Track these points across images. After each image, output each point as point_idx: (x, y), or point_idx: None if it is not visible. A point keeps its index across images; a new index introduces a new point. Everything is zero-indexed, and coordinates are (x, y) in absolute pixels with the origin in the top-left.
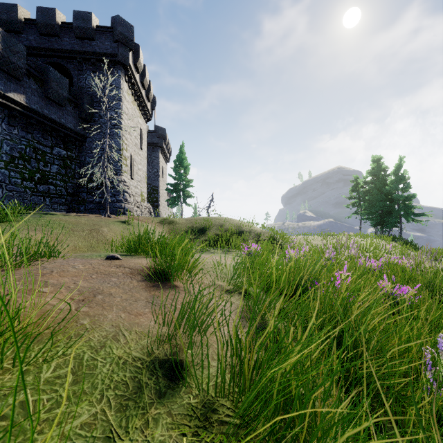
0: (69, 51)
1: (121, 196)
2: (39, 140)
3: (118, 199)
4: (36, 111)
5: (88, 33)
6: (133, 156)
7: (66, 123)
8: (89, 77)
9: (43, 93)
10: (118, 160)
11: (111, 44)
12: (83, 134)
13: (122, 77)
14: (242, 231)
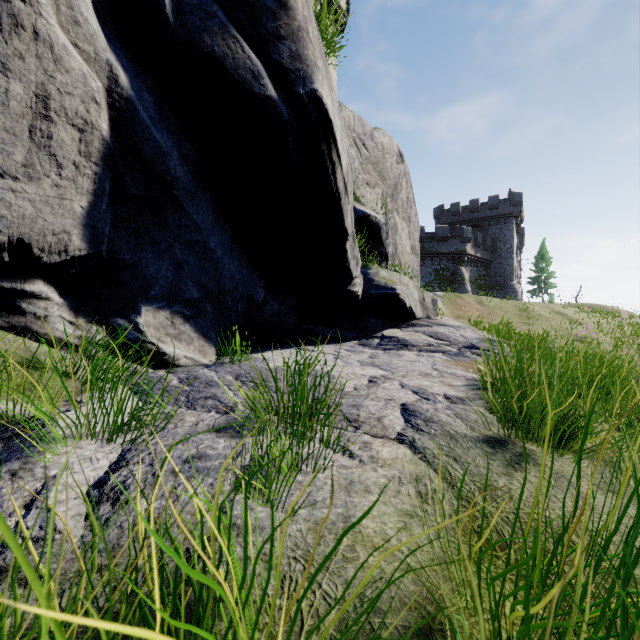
0: (484, 218)
1: (516, 293)
2: (479, 269)
3: (515, 295)
4: (481, 258)
5: (496, 206)
6: (515, 267)
7: (487, 258)
8: (494, 228)
9: (482, 248)
10: (511, 272)
11: (508, 208)
12: (492, 261)
13: (514, 223)
14: (606, 310)
